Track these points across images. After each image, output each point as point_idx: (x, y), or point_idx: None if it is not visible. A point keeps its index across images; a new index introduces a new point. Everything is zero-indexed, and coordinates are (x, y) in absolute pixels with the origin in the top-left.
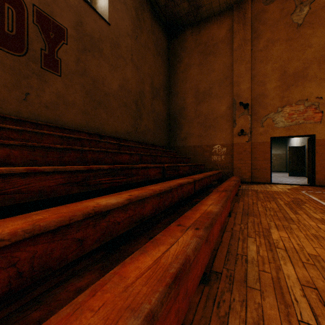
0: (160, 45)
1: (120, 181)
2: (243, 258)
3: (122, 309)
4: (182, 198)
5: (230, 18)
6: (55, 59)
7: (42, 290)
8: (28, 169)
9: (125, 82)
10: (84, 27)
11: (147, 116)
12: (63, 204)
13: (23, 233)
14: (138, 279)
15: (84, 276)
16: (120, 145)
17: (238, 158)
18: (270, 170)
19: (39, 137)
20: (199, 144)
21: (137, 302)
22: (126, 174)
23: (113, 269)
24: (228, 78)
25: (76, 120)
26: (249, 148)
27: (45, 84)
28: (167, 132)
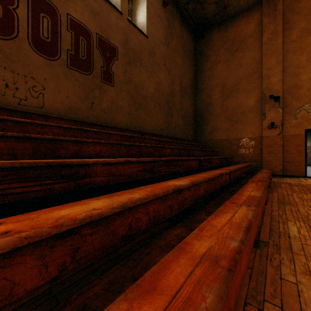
0: (188, 47)
1: (171, 170)
2: (285, 234)
3: (223, 237)
4: (221, 186)
5: (259, 12)
6: (110, 73)
7: (139, 240)
8: (125, 160)
9: (159, 84)
10: (129, 44)
11: (177, 113)
12: (132, 186)
13: (151, 196)
14: (223, 227)
15: (175, 229)
16: (159, 141)
17: (268, 151)
18: (305, 164)
19: (108, 136)
20: (226, 138)
21: (230, 236)
22: (175, 165)
23: (203, 222)
24: (256, 72)
25: (123, 121)
26: (280, 141)
27: (103, 94)
28: (194, 127)
